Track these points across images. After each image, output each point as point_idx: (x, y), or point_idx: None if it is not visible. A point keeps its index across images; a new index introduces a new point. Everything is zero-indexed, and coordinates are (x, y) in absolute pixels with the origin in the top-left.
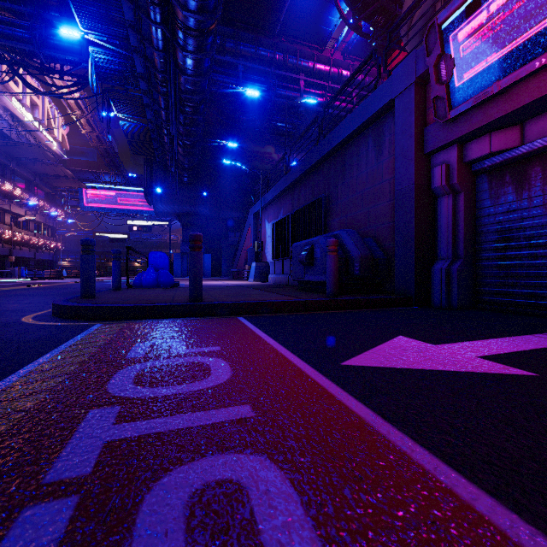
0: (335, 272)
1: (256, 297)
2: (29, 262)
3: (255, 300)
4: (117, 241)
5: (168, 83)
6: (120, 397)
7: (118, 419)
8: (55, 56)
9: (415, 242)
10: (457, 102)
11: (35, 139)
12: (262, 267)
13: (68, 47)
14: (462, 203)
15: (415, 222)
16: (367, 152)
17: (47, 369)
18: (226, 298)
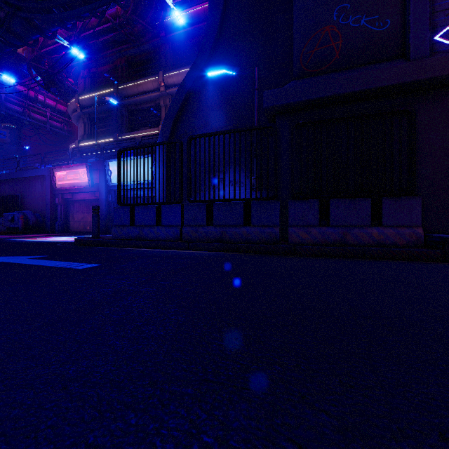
0: (23, 224)
1: None
2: None
3: None
4: None
5: None
6: None
7: None
8: None
9: (50, 216)
10: (58, 187)
11: None
12: None
13: None
14: (63, 208)
15: (50, 211)
16: (38, 184)
17: None
18: None
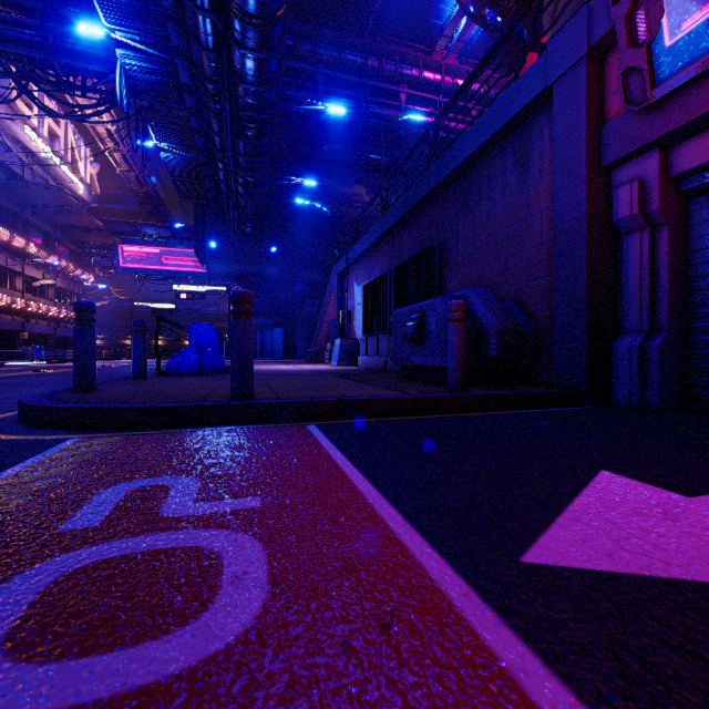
0: (461, 352)
1: (339, 391)
2: (48, 340)
3: (337, 396)
4: (161, 312)
5: (222, 95)
6: None
7: None
8: (75, 66)
9: (587, 305)
10: (666, 73)
11: (55, 180)
12: (350, 346)
13: (92, 53)
14: (666, 243)
15: (587, 274)
16: (503, 174)
17: None
18: (292, 393)
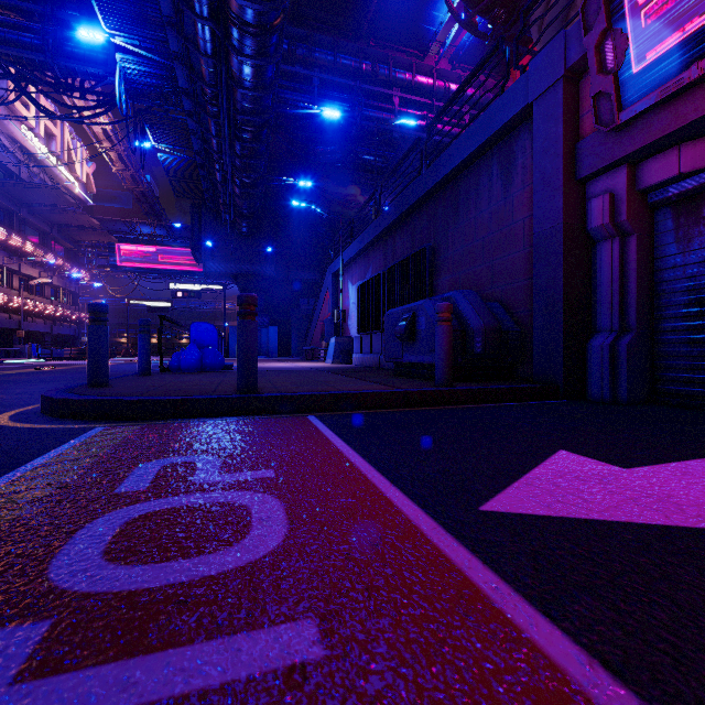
0: (448, 350)
1: (335, 386)
2: (44, 338)
3: (334, 390)
4: (157, 311)
5: (220, 99)
6: (64, 591)
7: (28, 664)
8: (74, 69)
9: (564, 307)
10: (631, 99)
11: (52, 180)
12: (344, 344)
13: (91, 56)
14: (634, 250)
15: (564, 278)
16: (490, 183)
17: None
18: (292, 388)
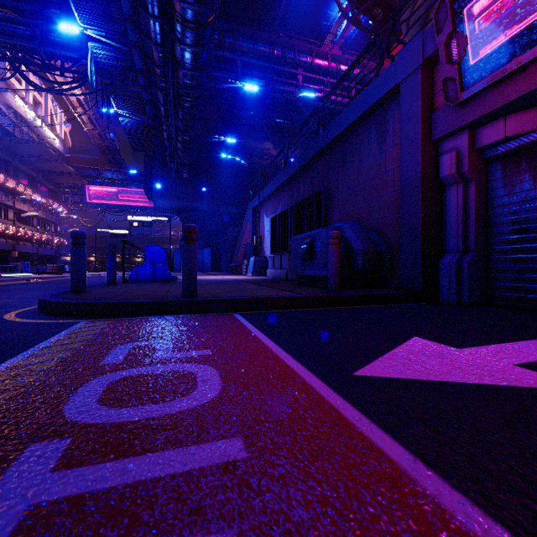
0: (337, 266)
1: (254, 293)
2: (32, 257)
3: (253, 295)
4: (118, 236)
5: (167, 77)
6: (76, 422)
7: (61, 461)
8: (56, 53)
9: (422, 234)
10: (470, 82)
11: (38, 137)
12: (261, 262)
13: (68, 44)
14: (473, 193)
15: (422, 213)
16: (369, 142)
17: (2, 380)
18: (222, 294)
